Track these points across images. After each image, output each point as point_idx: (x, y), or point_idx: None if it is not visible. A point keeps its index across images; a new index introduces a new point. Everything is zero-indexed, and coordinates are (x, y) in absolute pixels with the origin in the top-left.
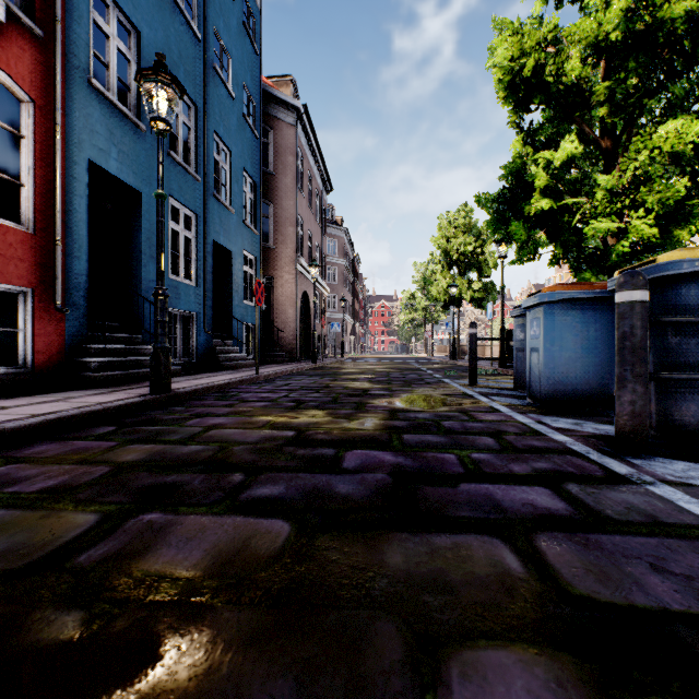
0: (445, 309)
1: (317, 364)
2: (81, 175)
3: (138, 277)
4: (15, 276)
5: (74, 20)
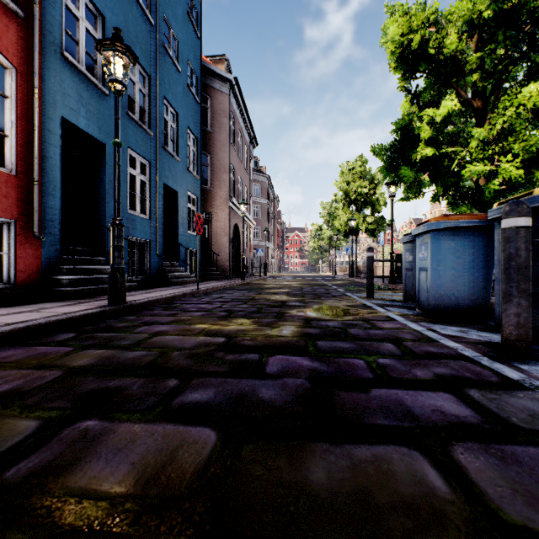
0: (345, 238)
1: (245, 280)
2: (55, 129)
3: (102, 212)
4: (0, 210)
5: (50, 4)
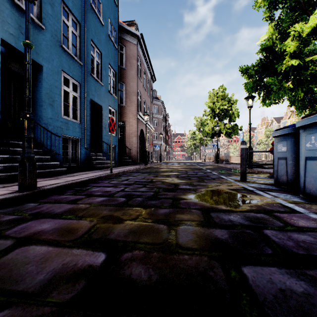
0: (212, 138)
1: (147, 166)
2: None
3: (40, 116)
4: None
5: None
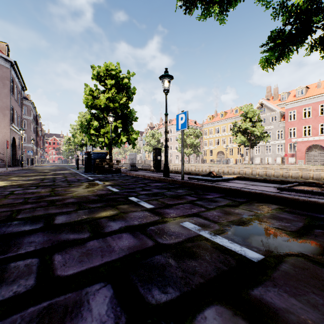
0: (81, 147)
1: (23, 167)
2: None
3: None
4: None
5: None
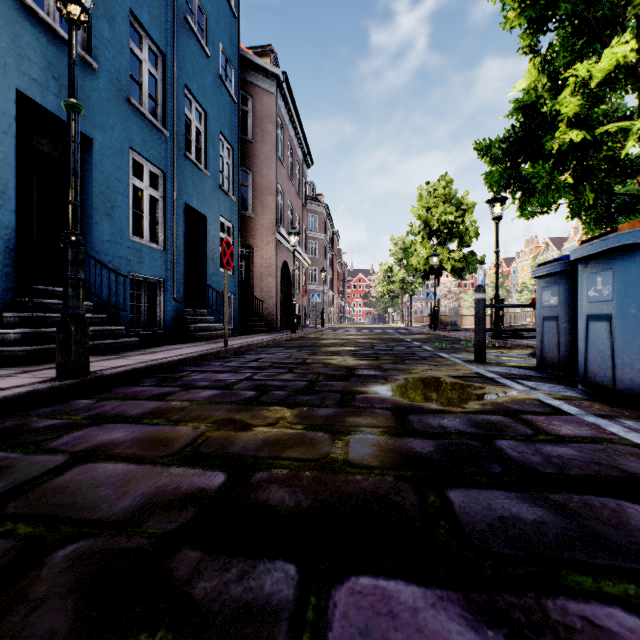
0: (424, 279)
1: (296, 334)
2: (4, 106)
3: (88, 236)
4: None
5: None
